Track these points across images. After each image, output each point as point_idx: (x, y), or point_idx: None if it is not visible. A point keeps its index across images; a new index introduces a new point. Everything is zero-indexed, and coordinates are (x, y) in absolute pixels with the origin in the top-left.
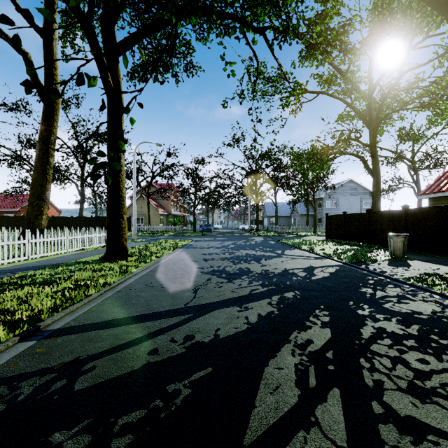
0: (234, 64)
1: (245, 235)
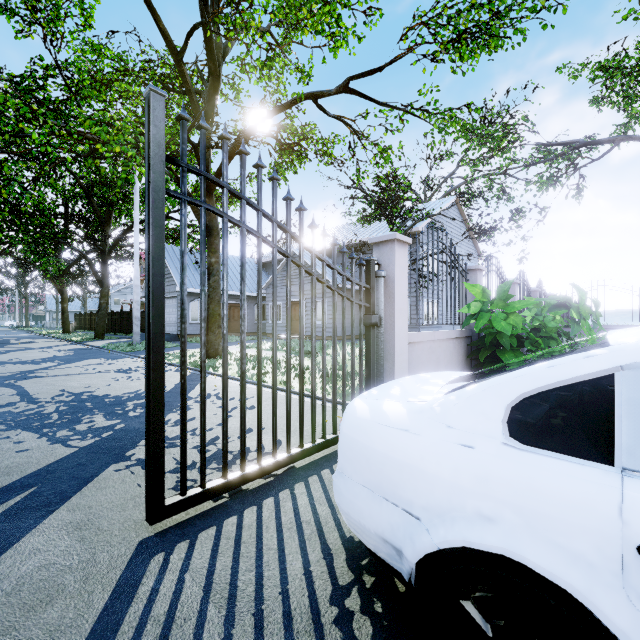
0: None
1: (4, 330)
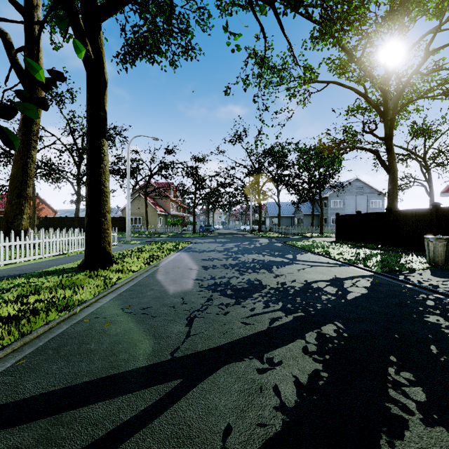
0: (239, 35)
1: (247, 236)
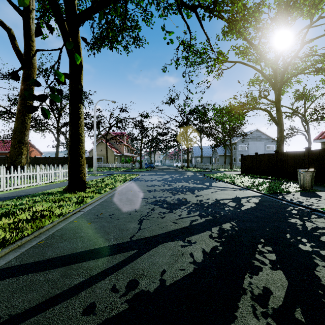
0: (172, 33)
1: (179, 170)
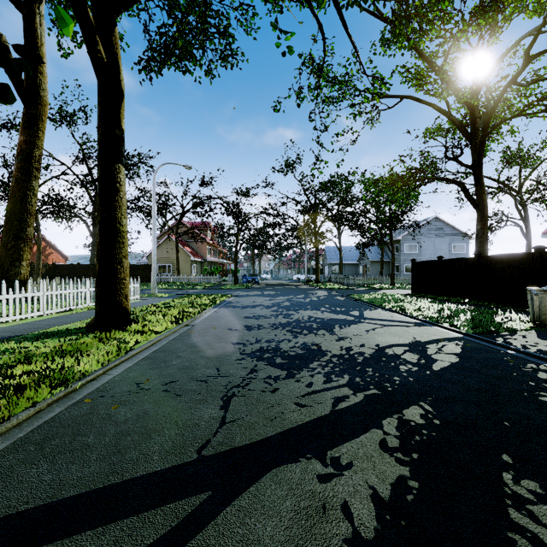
0: (292, 34)
1: (302, 288)
